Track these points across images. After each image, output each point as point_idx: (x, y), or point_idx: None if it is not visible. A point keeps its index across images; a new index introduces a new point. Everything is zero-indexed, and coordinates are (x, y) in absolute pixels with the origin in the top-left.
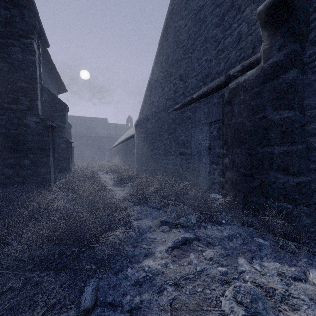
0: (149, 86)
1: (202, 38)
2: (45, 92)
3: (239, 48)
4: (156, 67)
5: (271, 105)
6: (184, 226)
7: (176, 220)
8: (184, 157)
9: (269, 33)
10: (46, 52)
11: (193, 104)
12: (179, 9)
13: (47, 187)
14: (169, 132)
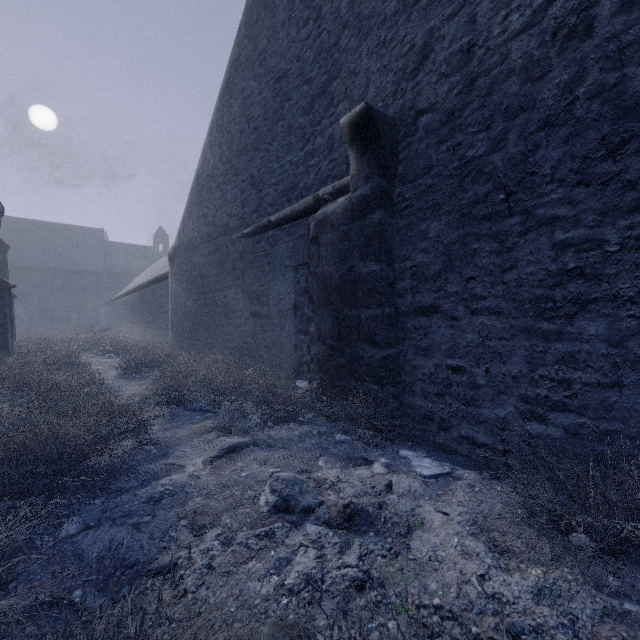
0: (197, 183)
1: (285, 125)
2: None
3: (331, 158)
4: (210, 150)
5: (359, 253)
6: (241, 430)
7: (229, 423)
8: (258, 321)
9: (356, 156)
10: None
11: (272, 231)
12: (251, 59)
13: None
14: (233, 275)
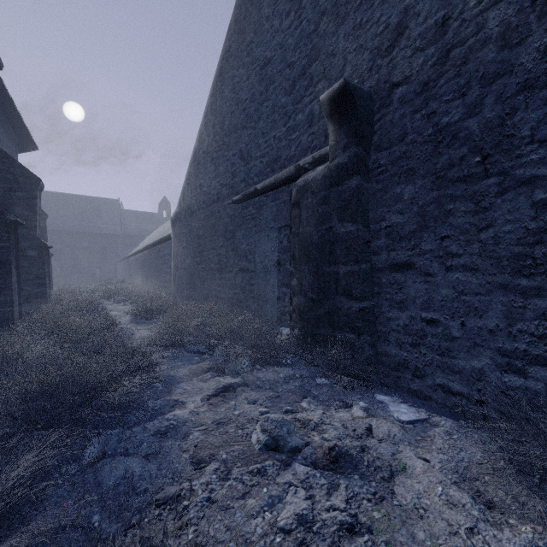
0: (195, 159)
1: (269, 105)
2: None
3: (311, 132)
4: (206, 130)
5: (337, 216)
6: (233, 371)
7: (222, 365)
8: (246, 275)
9: (335, 128)
10: None
11: (258, 198)
12: (240, 50)
13: (8, 328)
14: (225, 236)
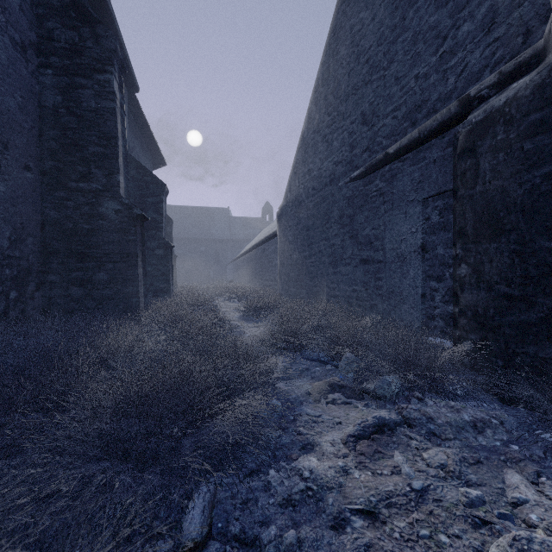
0: (303, 143)
1: (408, 37)
2: (132, 165)
3: (490, 40)
4: (315, 106)
5: None
6: (377, 396)
7: (360, 385)
8: (370, 267)
9: None
10: (133, 100)
11: (388, 166)
12: None
13: (133, 318)
14: (340, 222)
